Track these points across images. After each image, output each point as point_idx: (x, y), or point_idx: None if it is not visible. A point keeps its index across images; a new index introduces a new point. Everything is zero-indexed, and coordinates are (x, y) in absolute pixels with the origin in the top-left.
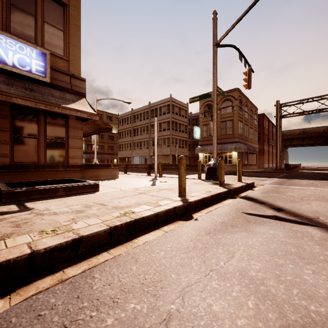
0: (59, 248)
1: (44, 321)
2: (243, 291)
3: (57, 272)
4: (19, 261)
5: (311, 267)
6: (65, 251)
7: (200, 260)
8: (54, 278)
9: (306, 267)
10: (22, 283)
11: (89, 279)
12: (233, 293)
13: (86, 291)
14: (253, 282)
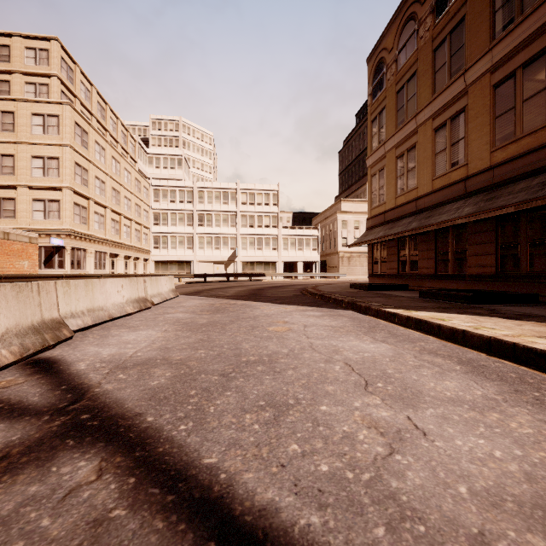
0: (534, 351)
1: (454, 353)
2: (463, 397)
3: (518, 364)
4: (507, 344)
5: (513, 467)
6: (540, 358)
7: (531, 401)
8: (509, 363)
9: (513, 462)
10: (501, 358)
11: (492, 362)
12: (461, 393)
13: (477, 360)
14: (477, 407)
